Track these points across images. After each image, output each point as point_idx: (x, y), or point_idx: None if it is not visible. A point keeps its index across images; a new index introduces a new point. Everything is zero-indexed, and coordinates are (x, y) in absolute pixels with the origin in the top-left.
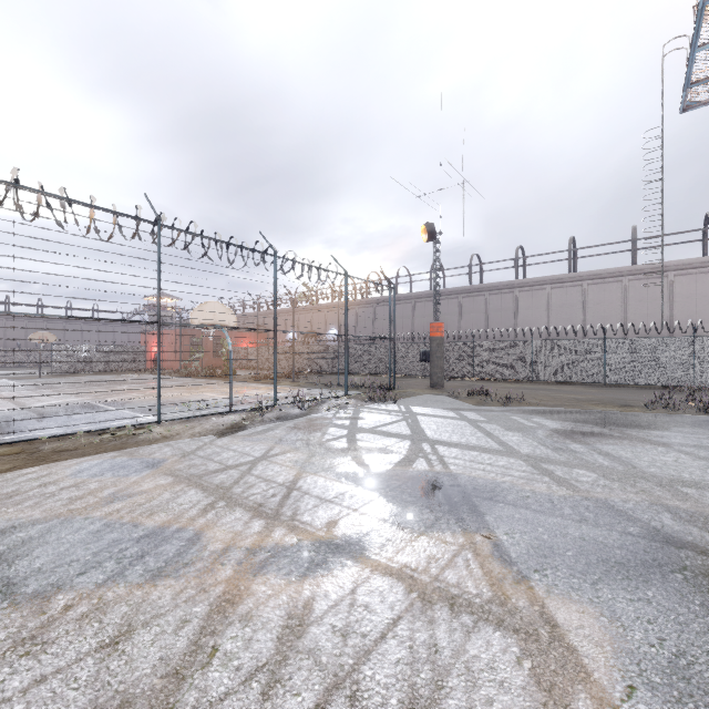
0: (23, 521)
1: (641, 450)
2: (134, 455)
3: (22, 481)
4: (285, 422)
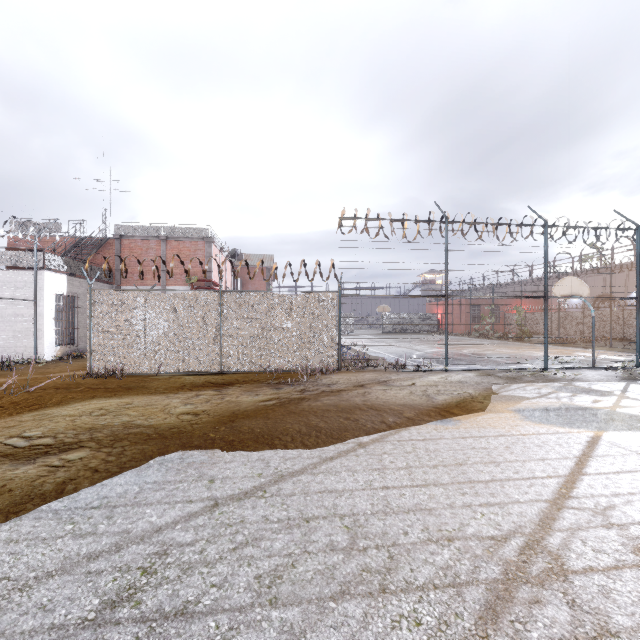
0: (583, 406)
1: None
2: (577, 386)
3: (531, 389)
4: None
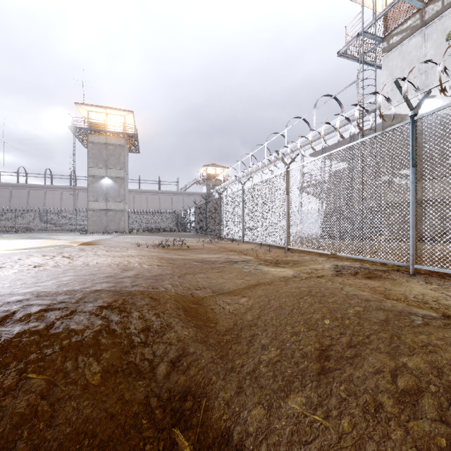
0: None
1: (40, 235)
2: None
3: None
4: None
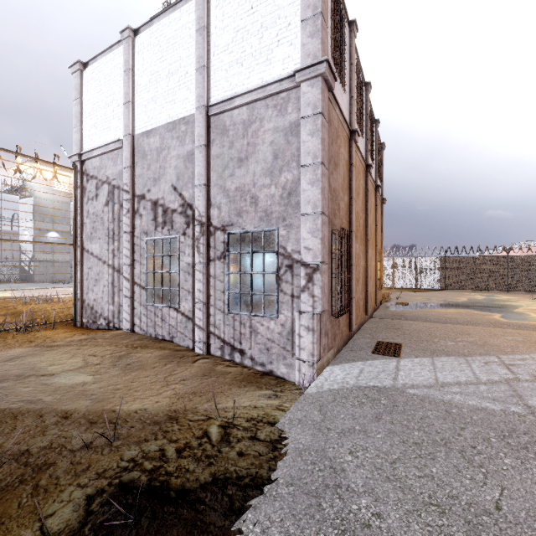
0: None
1: (22, 286)
2: None
3: None
4: None
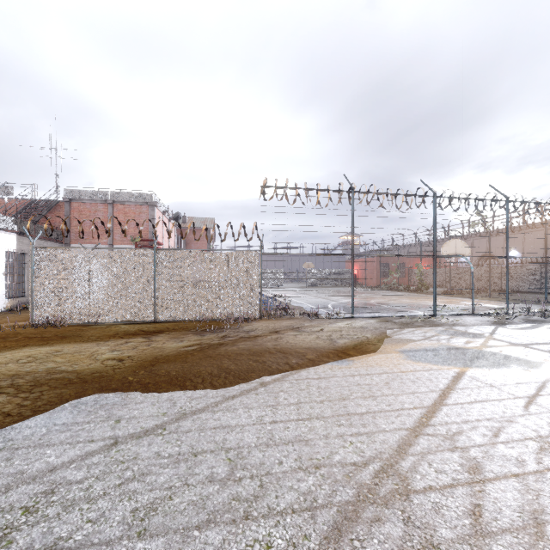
0: (457, 347)
1: None
2: (456, 330)
3: (419, 333)
4: (538, 324)
